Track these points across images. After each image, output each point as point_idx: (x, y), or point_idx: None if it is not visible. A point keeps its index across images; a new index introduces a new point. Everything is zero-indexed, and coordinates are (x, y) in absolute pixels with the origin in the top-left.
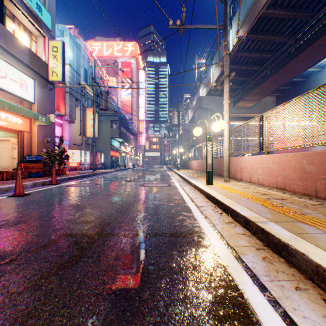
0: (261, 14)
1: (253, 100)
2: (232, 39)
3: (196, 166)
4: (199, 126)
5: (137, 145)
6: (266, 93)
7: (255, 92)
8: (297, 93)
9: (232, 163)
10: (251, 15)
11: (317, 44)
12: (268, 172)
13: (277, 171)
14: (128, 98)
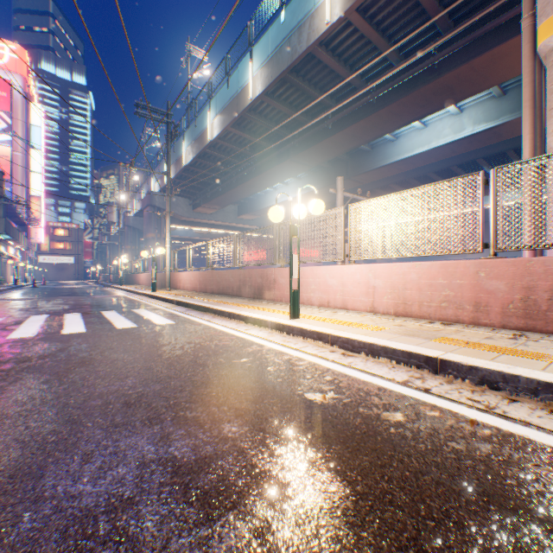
0: (205, 151)
1: (214, 209)
2: (185, 152)
3: (147, 280)
4: (152, 228)
5: (30, 244)
6: (224, 206)
7: (213, 203)
8: (252, 209)
9: (175, 276)
10: (198, 146)
11: (247, 184)
12: (191, 282)
13: (194, 281)
14: (4, 149)
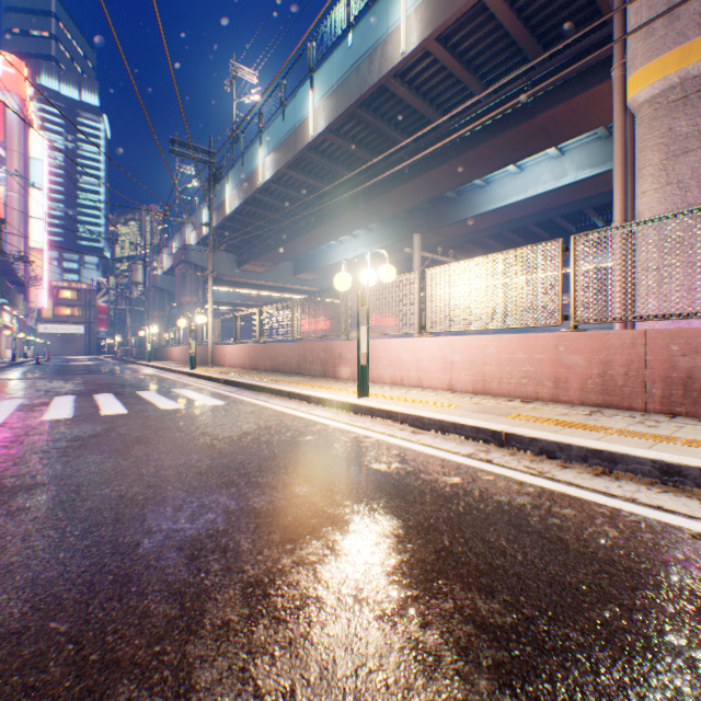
0: (255, 196)
1: (265, 266)
2: (230, 196)
3: (181, 355)
4: (186, 291)
5: (29, 309)
6: (278, 263)
7: (264, 259)
8: (313, 267)
9: (219, 351)
10: (246, 190)
11: (306, 237)
12: (239, 357)
13: (242, 356)
14: None
